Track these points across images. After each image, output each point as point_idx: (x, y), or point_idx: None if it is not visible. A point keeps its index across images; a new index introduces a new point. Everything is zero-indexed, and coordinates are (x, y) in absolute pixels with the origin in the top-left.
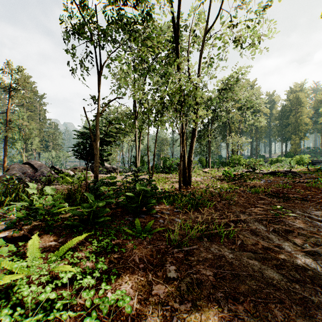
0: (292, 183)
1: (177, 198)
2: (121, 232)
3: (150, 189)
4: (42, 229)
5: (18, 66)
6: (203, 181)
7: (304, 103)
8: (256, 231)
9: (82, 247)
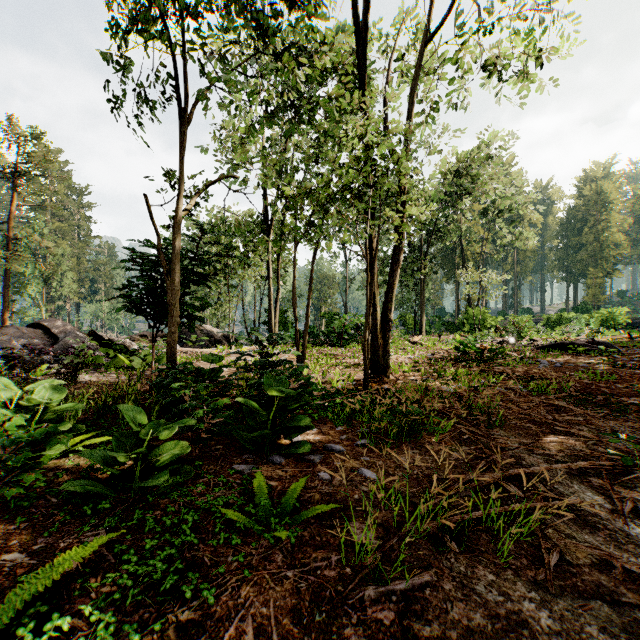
0: (609, 368)
1: (361, 408)
2: (214, 515)
3: (297, 391)
4: (6, 503)
5: (31, 127)
6: (413, 364)
7: (613, 203)
8: (585, 513)
9: (90, 578)
